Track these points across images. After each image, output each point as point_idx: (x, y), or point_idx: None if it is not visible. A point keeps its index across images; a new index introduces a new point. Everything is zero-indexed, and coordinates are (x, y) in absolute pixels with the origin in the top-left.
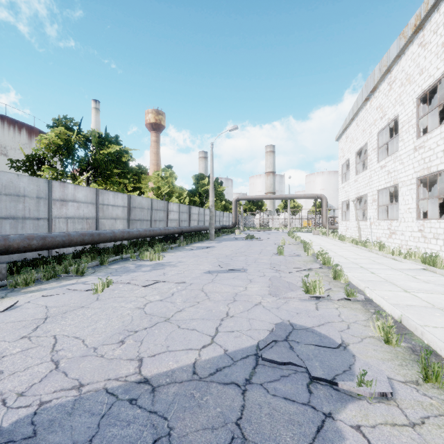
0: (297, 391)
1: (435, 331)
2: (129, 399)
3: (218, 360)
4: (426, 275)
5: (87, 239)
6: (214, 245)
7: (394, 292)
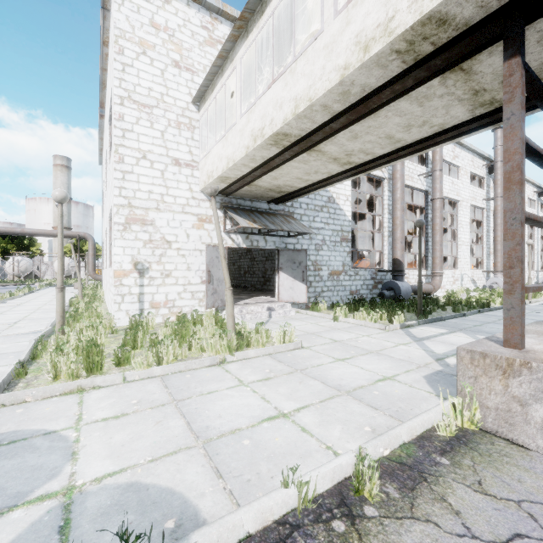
0: None
1: None
2: None
3: None
4: (11, 342)
5: None
6: None
7: None
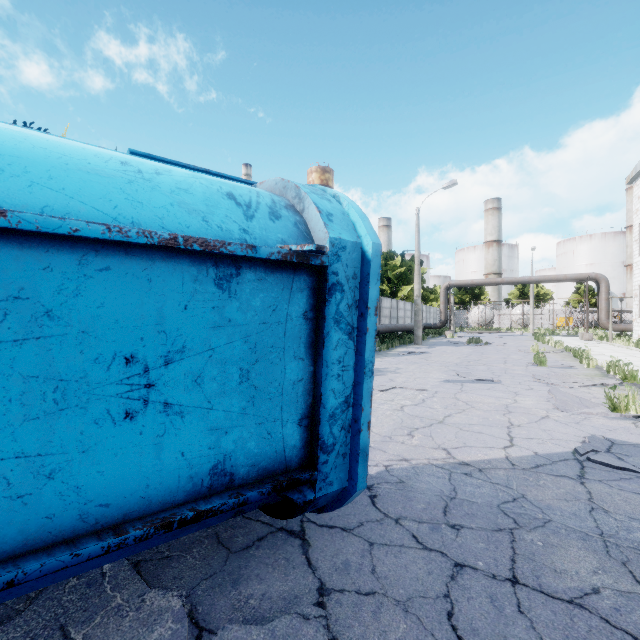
0: None
1: None
2: (463, 473)
3: (532, 458)
4: None
5: None
6: (427, 351)
7: None
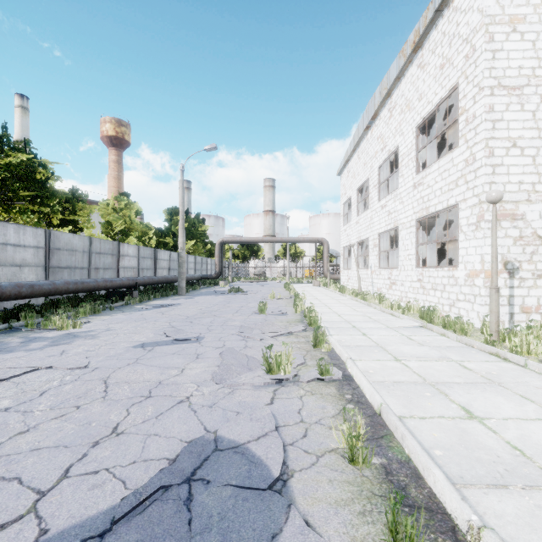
0: None
1: (422, 425)
2: None
3: None
4: (422, 335)
5: None
6: (180, 303)
7: (383, 362)
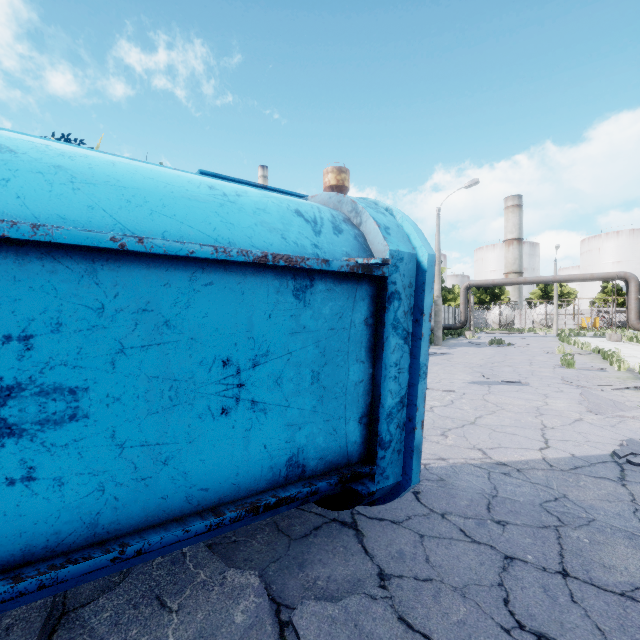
0: None
1: None
2: (501, 473)
3: (570, 460)
4: None
5: None
6: (449, 352)
7: None
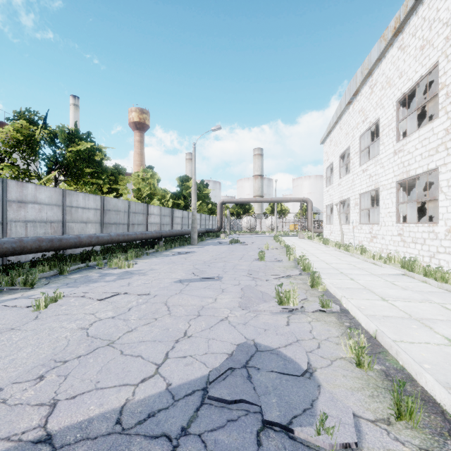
0: (243, 444)
1: (411, 347)
2: None
3: (154, 400)
4: (404, 281)
5: (44, 246)
6: (195, 251)
7: (371, 301)
